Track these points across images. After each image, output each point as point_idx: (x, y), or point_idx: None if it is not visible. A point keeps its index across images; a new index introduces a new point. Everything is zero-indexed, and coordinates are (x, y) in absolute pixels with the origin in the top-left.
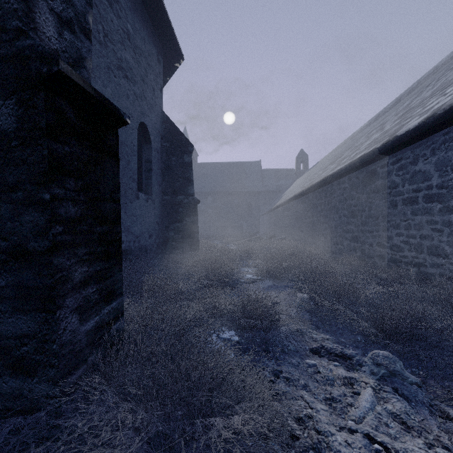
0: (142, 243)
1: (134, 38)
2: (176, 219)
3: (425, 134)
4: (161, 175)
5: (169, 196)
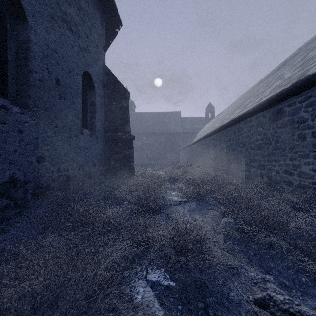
0: (86, 171)
1: None
2: (116, 151)
3: None
4: (103, 116)
5: (110, 133)
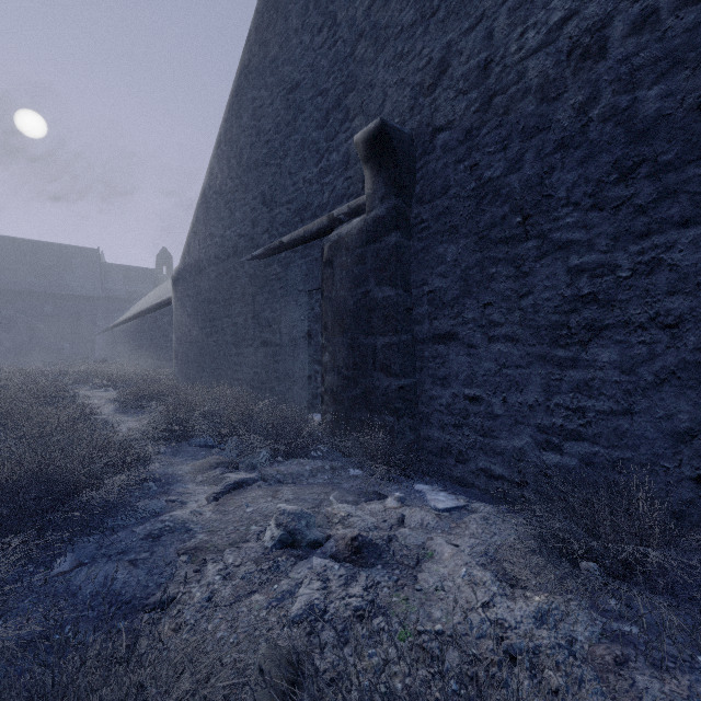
0: None
1: None
2: None
3: (164, 306)
4: None
5: None
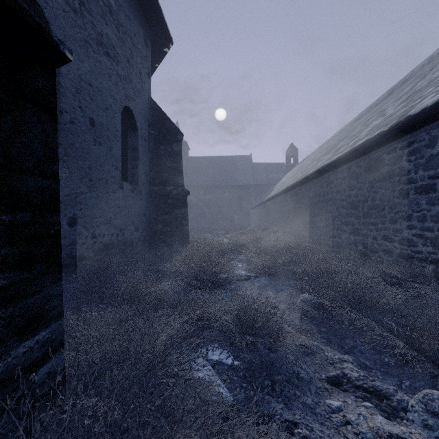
0: (127, 237)
1: (117, 14)
2: (165, 211)
3: None
4: (148, 165)
5: (157, 187)
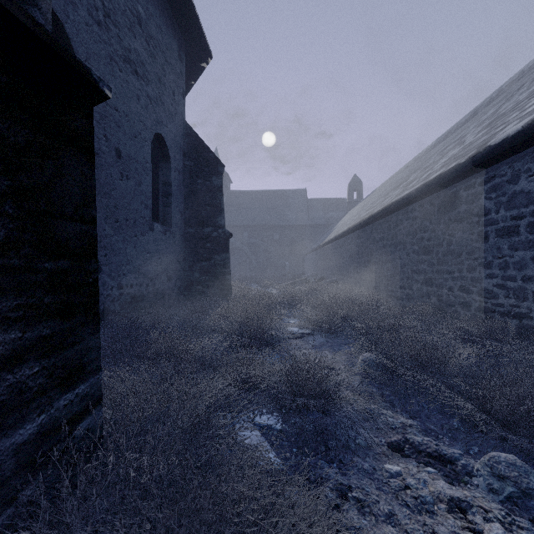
0: (158, 287)
1: (147, 25)
2: (202, 257)
3: (531, 141)
4: (183, 202)
5: (194, 228)
